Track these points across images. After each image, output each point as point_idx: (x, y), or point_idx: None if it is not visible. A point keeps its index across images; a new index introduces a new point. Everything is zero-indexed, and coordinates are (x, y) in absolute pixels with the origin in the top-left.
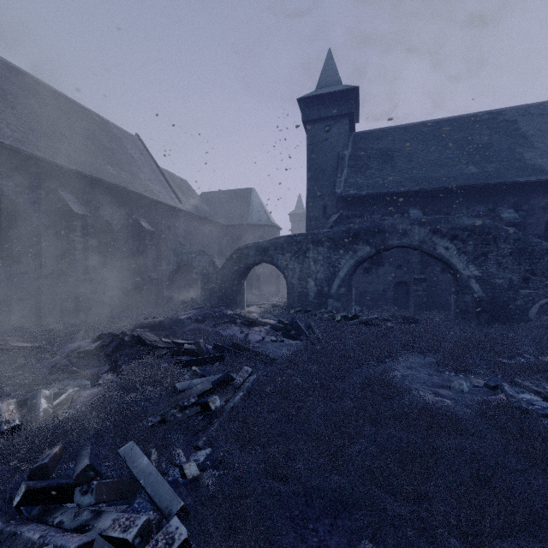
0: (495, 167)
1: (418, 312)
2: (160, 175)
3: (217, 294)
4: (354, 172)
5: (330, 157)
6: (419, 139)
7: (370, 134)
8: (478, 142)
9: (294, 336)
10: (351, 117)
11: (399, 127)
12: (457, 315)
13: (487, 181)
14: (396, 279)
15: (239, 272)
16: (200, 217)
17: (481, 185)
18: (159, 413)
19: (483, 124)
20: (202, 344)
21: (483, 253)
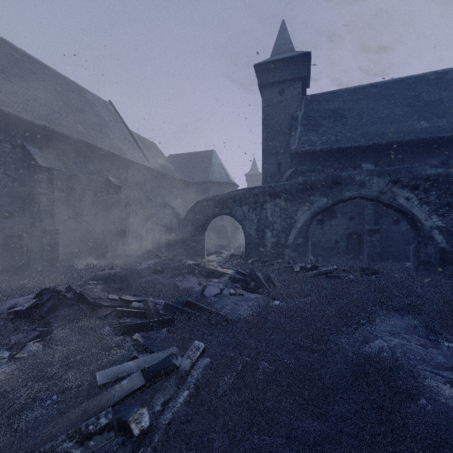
0: (447, 121)
1: (372, 262)
2: (130, 137)
3: (179, 244)
4: (307, 130)
5: (284, 117)
6: (368, 99)
7: (321, 96)
8: (427, 99)
9: (254, 289)
10: (303, 81)
11: (348, 89)
12: (419, 266)
13: (441, 135)
14: (348, 230)
15: (199, 224)
16: (166, 175)
17: (435, 138)
18: (44, 447)
19: (431, 83)
20: (151, 303)
21: (447, 203)
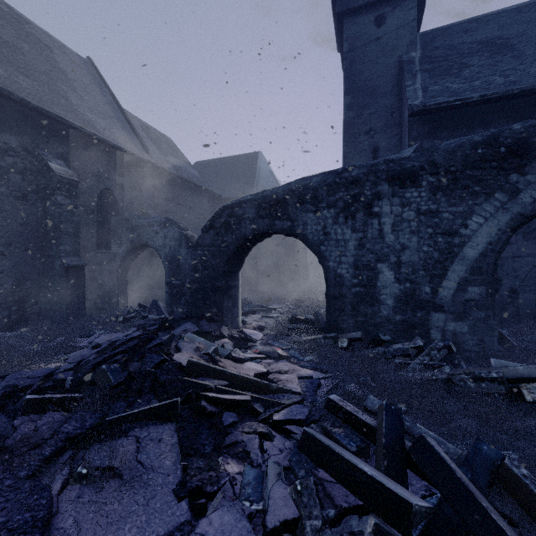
0: None
1: None
2: (117, 112)
3: (187, 295)
4: (438, 76)
5: (385, 66)
6: None
7: (450, 28)
8: None
9: None
10: None
11: (504, 10)
12: None
13: None
14: None
15: (225, 253)
16: (183, 181)
17: None
18: None
19: None
20: None
21: None
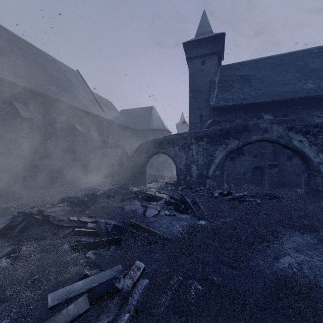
0: None
1: (271, 189)
2: (92, 96)
3: (128, 175)
4: (222, 91)
5: (205, 81)
6: (267, 68)
7: (232, 66)
8: (312, 67)
9: (184, 211)
10: (219, 54)
11: (252, 60)
12: (309, 193)
13: None
14: (253, 165)
15: (142, 160)
16: (119, 124)
17: (319, 96)
18: None
19: (314, 55)
20: (102, 224)
21: None
